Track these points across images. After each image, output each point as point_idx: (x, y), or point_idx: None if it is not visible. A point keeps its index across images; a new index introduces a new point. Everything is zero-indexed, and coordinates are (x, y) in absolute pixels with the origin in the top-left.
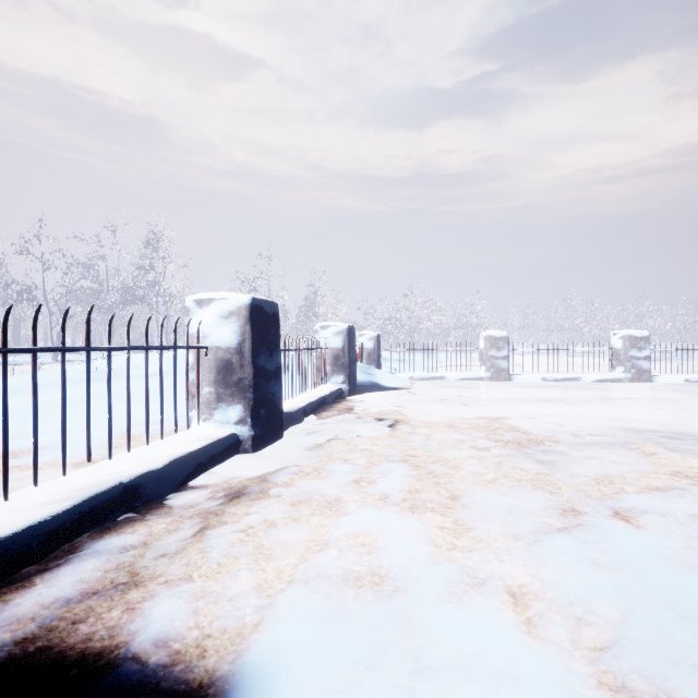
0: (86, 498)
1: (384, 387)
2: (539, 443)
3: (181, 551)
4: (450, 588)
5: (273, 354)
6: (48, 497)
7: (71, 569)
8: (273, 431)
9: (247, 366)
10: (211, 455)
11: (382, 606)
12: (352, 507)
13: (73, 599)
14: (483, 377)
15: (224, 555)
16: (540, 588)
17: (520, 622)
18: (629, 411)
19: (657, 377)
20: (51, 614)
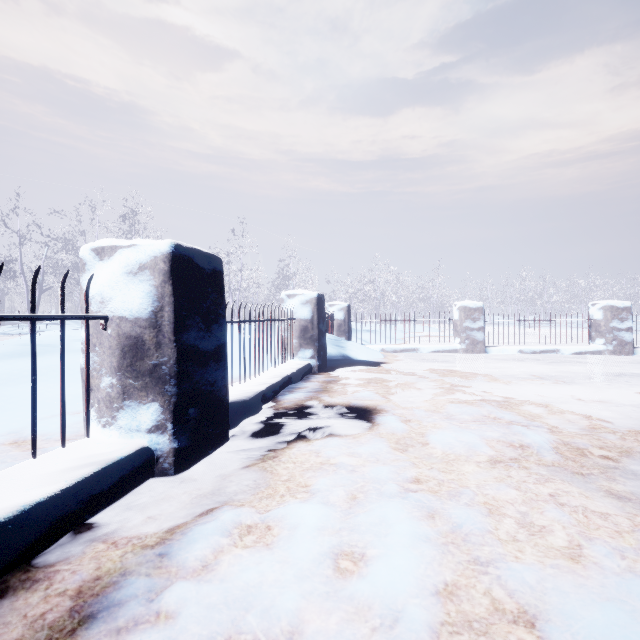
0: None
1: (356, 361)
2: (583, 451)
3: None
4: None
5: (212, 328)
6: None
7: None
8: (211, 435)
9: (166, 346)
10: (91, 494)
11: None
12: None
13: None
14: (458, 349)
15: None
16: None
17: None
18: None
19: (639, 350)
20: None
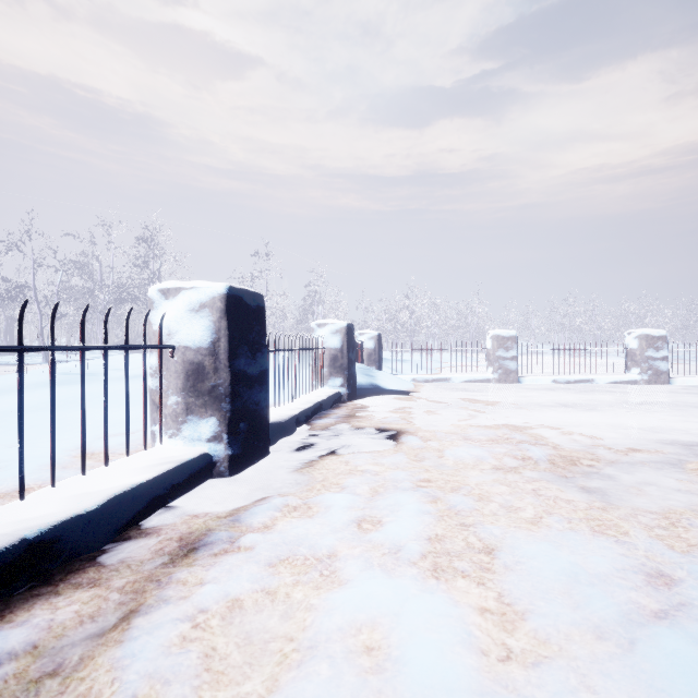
0: None
1: (386, 390)
2: (575, 462)
3: (84, 665)
4: None
5: (256, 356)
6: None
7: None
8: (256, 448)
9: (222, 371)
10: (172, 484)
11: None
12: (352, 571)
13: None
14: (490, 379)
15: (147, 677)
16: None
17: None
18: (662, 419)
19: (675, 379)
20: None
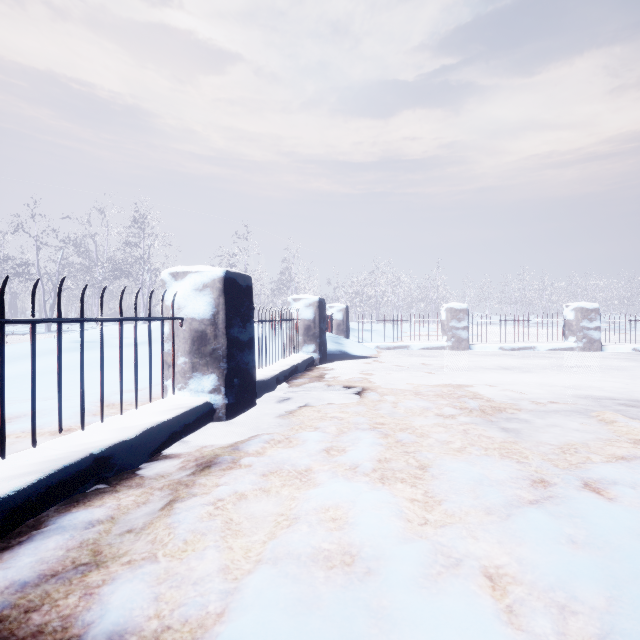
0: (54, 471)
1: (352, 356)
2: (502, 410)
3: (148, 526)
4: (425, 570)
5: (246, 326)
6: (15, 470)
7: (32, 548)
8: (246, 399)
9: (220, 337)
10: (184, 423)
11: (353, 592)
12: (322, 478)
13: (30, 583)
14: (445, 347)
15: (191, 531)
16: (518, 570)
17: (500, 610)
18: (585, 379)
19: (606, 347)
20: (4, 601)
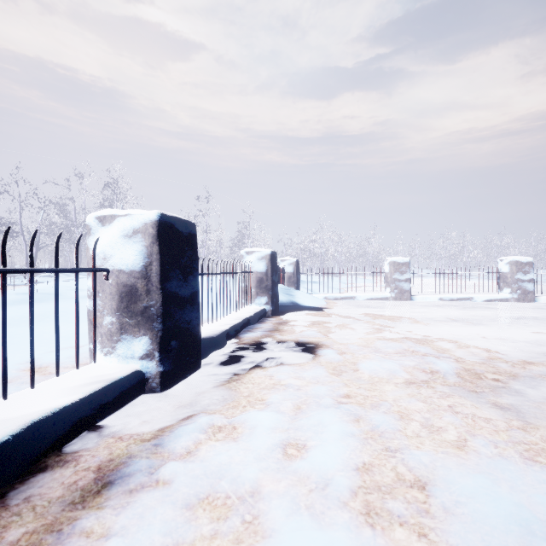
0: None
1: (303, 307)
2: (480, 375)
3: None
4: None
5: (188, 279)
6: None
7: None
8: (188, 363)
9: (154, 293)
10: (100, 403)
11: None
12: (277, 518)
13: None
14: (388, 297)
15: None
16: None
17: None
18: (541, 332)
19: (539, 297)
20: None
